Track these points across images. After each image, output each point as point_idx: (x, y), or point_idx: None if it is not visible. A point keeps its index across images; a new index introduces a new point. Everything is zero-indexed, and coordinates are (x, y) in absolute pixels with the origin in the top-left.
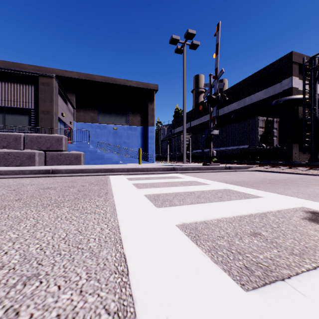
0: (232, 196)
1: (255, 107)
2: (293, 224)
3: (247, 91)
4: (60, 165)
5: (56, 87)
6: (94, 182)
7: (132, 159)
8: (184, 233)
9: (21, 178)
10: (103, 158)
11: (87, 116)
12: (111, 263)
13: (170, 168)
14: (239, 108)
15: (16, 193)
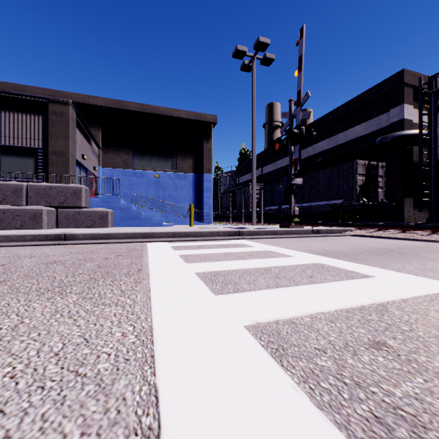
0: (328, 274)
1: (353, 147)
2: (434, 324)
3: (341, 124)
4: (78, 228)
5: (74, 118)
6: (124, 252)
7: (181, 219)
8: (259, 342)
9: (19, 246)
10: (139, 217)
11: (118, 160)
12: (131, 409)
13: (234, 232)
14: (329, 149)
15: (3, 270)
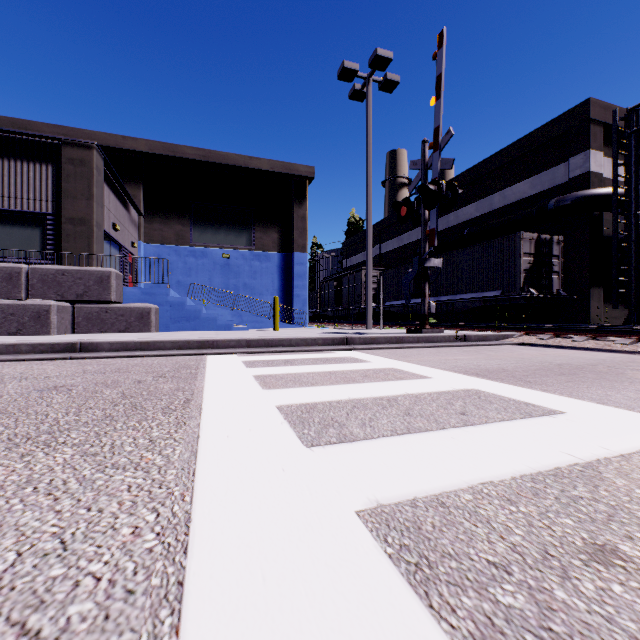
0: (489, 409)
1: (514, 213)
2: None
3: (497, 181)
4: (105, 333)
5: (100, 168)
6: (169, 371)
7: (261, 319)
8: (383, 547)
9: (8, 361)
10: (198, 317)
11: (168, 232)
12: None
13: (340, 340)
14: (479, 216)
15: None
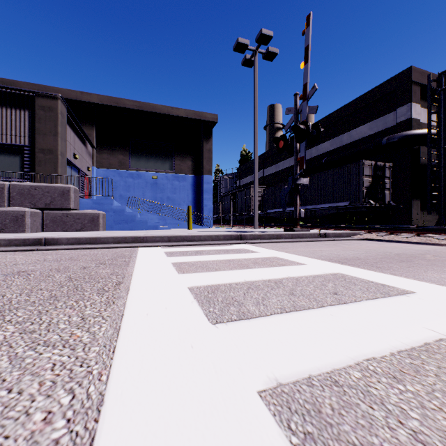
0: (355, 289)
1: (358, 147)
2: None
3: (346, 125)
4: (66, 231)
5: (63, 113)
6: (109, 259)
7: (180, 222)
8: (287, 436)
9: None
10: (134, 220)
11: (113, 160)
12: None
13: (236, 236)
14: (333, 150)
15: None
